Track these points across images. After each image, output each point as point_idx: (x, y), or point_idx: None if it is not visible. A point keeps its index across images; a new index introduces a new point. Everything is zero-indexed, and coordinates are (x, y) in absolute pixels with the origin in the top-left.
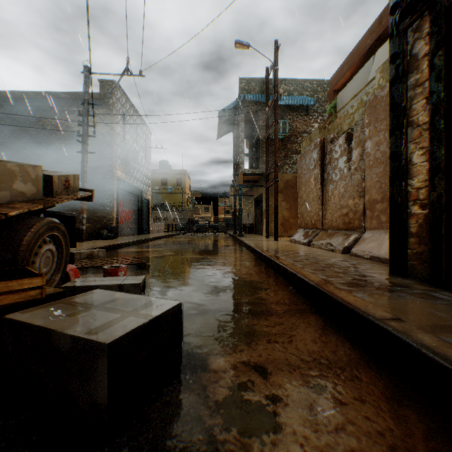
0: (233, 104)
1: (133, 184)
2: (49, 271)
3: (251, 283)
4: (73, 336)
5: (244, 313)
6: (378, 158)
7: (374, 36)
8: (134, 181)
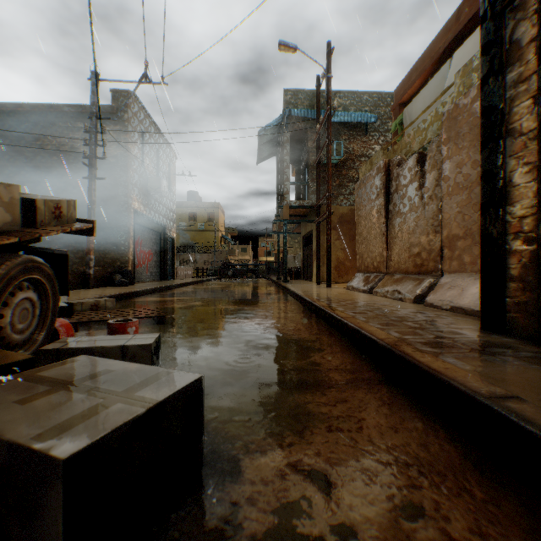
0: (276, 122)
1: (154, 219)
2: (28, 328)
3: (300, 342)
4: (12, 443)
5: (292, 384)
6: (460, 183)
7: (451, 35)
8: (155, 214)
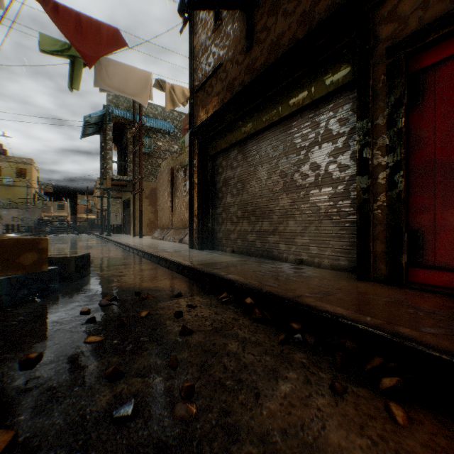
0: (101, 113)
1: None
2: None
3: (118, 258)
4: (61, 257)
5: (114, 265)
6: None
7: None
8: None
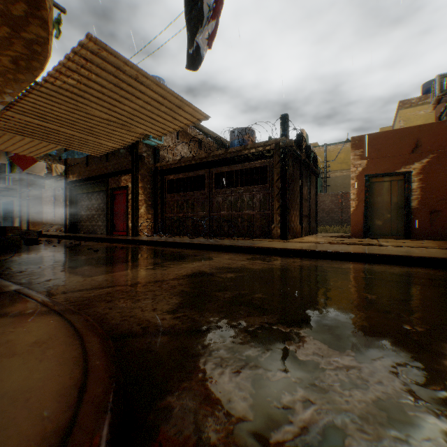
0: None
1: None
2: None
3: None
4: None
5: None
6: None
7: None
8: None
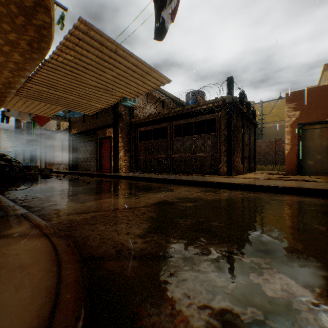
0: None
1: None
2: None
3: None
4: None
5: None
6: None
7: None
8: None
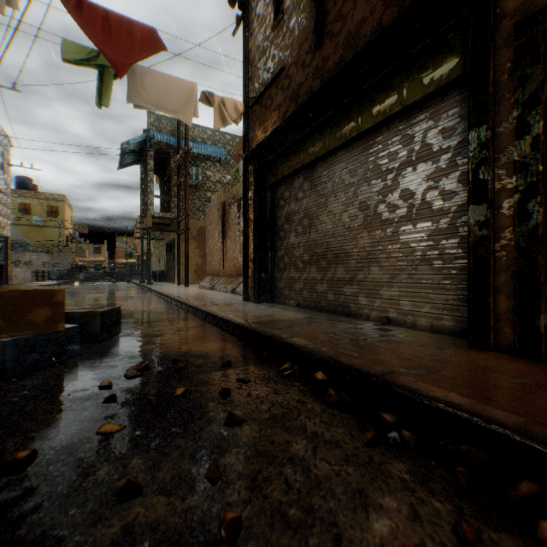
0: (140, 138)
1: None
2: None
3: (157, 312)
4: (84, 312)
5: (151, 322)
6: None
7: None
8: None
